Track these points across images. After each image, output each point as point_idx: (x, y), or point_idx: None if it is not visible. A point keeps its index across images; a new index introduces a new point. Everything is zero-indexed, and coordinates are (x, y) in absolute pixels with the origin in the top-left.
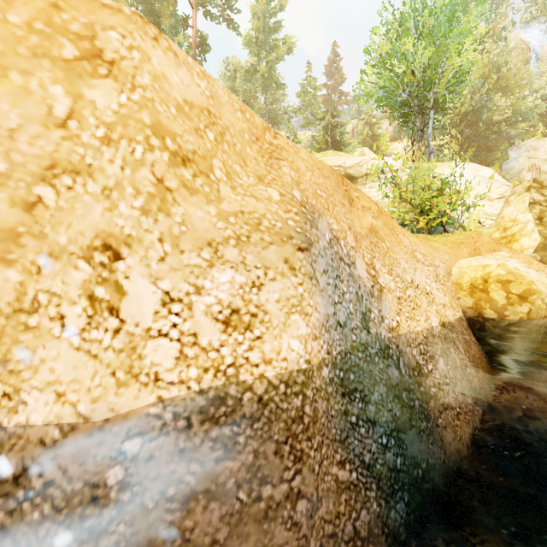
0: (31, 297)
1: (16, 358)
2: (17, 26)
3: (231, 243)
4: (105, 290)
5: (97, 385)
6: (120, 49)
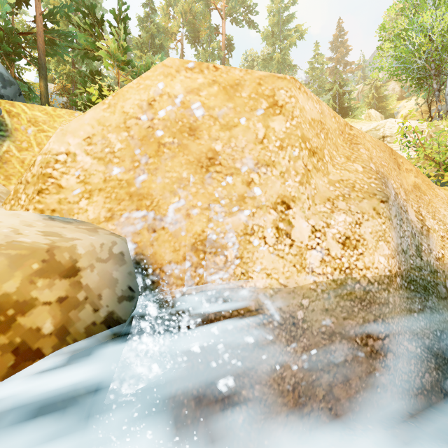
0: (250, 228)
1: (246, 256)
2: (245, 98)
3: (340, 199)
4: (283, 224)
5: (286, 271)
6: (285, 99)
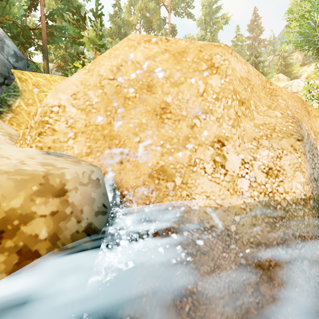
0: (193, 160)
1: (190, 182)
2: (189, 62)
3: (263, 138)
4: (219, 158)
5: (222, 194)
6: (220, 62)
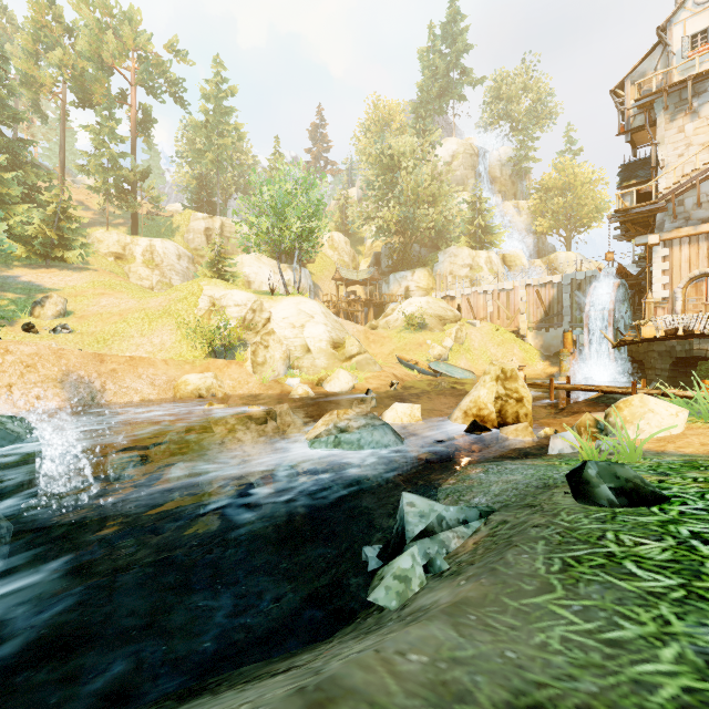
0: None
1: None
2: None
3: (40, 382)
4: (10, 393)
5: (8, 408)
6: (13, 349)
